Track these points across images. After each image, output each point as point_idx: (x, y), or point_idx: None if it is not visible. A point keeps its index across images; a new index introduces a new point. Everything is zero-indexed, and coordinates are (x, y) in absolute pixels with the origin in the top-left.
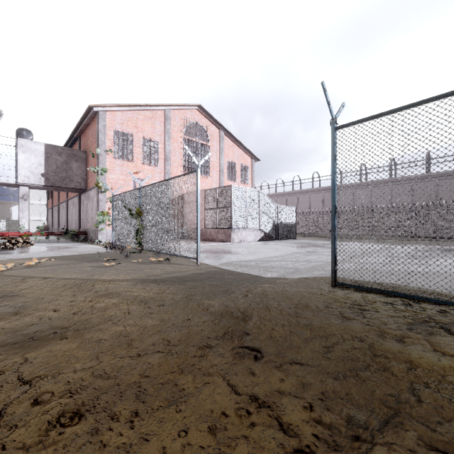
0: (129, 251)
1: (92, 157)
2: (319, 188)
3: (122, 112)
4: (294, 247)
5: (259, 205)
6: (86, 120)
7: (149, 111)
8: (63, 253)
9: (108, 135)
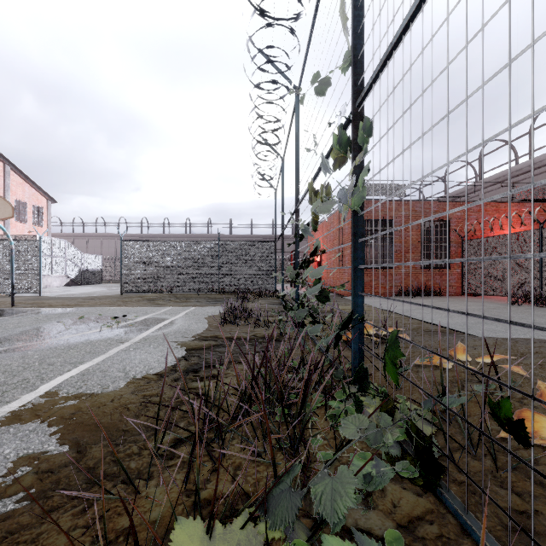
0: None
1: None
2: (126, 234)
3: None
4: (102, 288)
5: (65, 254)
6: None
7: None
8: None
9: None
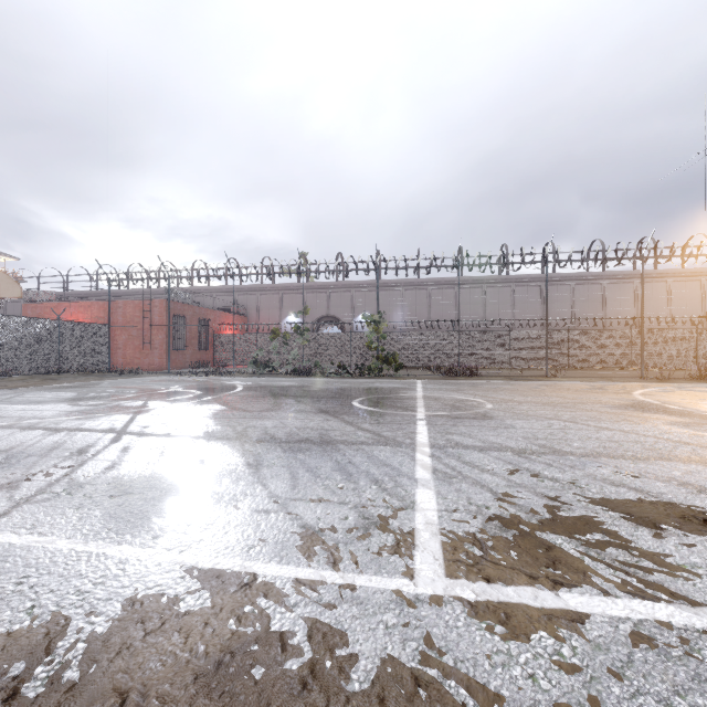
0: None
1: None
2: None
3: None
4: None
5: None
6: None
7: None
8: None
9: None
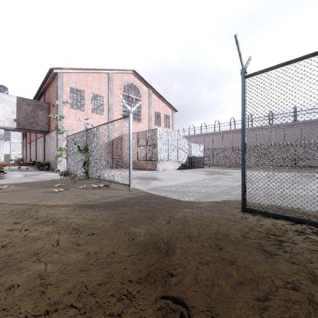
0: (79, 178)
1: (53, 107)
2: (219, 131)
3: (76, 74)
4: (203, 174)
5: (177, 143)
6: (49, 80)
7: (96, 73)
8: (26, 180)
9: (65, 91)
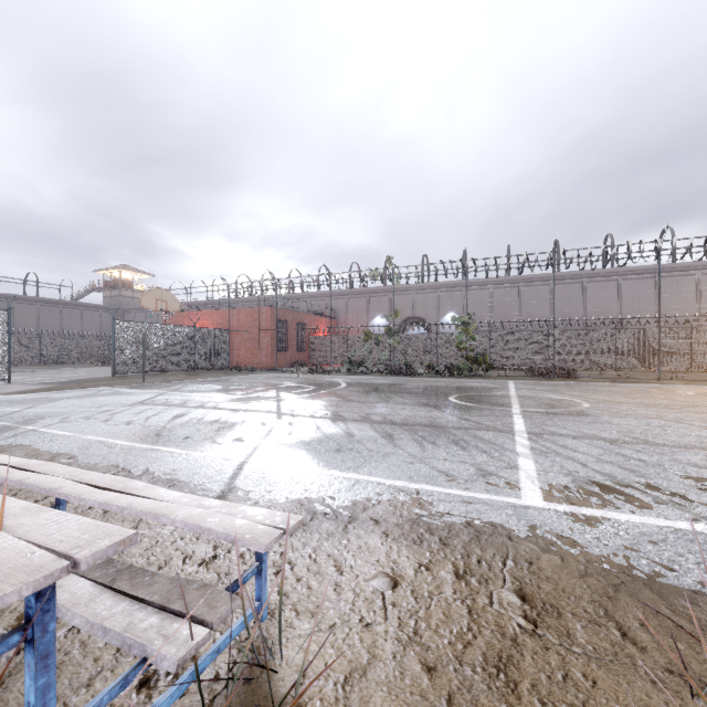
0: None
1: None
2: None
3: None
4: None
5: None
6: None
7: None
8: None
9: None
